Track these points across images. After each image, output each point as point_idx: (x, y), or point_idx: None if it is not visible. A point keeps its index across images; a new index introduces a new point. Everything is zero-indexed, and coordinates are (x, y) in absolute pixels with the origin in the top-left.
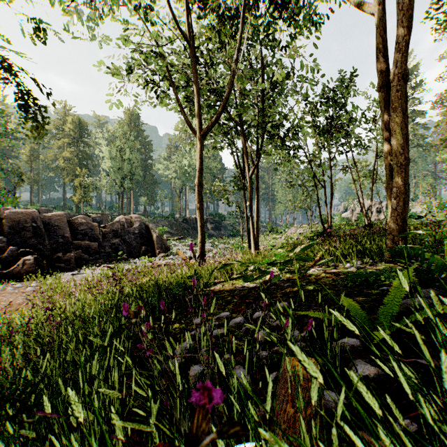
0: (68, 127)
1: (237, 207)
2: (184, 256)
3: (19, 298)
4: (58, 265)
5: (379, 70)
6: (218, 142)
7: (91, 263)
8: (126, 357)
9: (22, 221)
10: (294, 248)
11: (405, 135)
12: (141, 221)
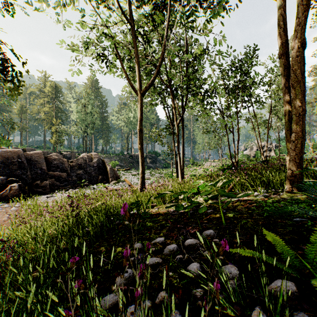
0: (47, 90)
1: (168, 147)
2: (130, 183)
3: (4, 216)
4: (37, 190)
5: (279, 42)
6: (154, 100)
7: (61, 188)
8: (58, 309)
9: (10, 158)
10: (217, 183)
11: (302, 92)
12: (98, 157)
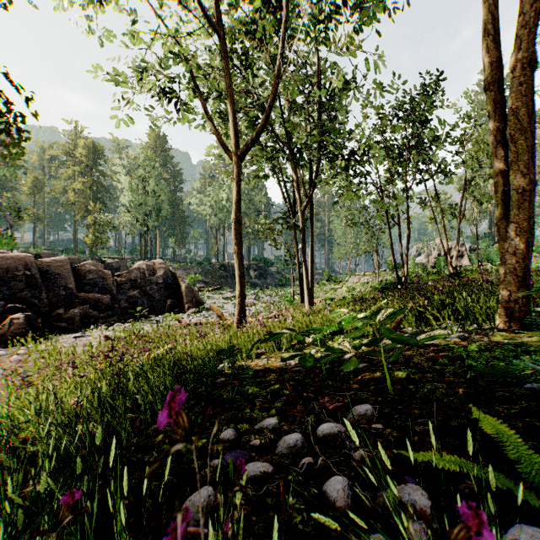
0: (79, 152)
1: (287, 250)
2: (220, 313)
3: None
4: (58, 325)
5: (486, 61)
6: (263, 169)
7: (101, 322)
8: None
9: (11, 269)
10: (376, 314)
11: (529, 148)
12: (166, 268)
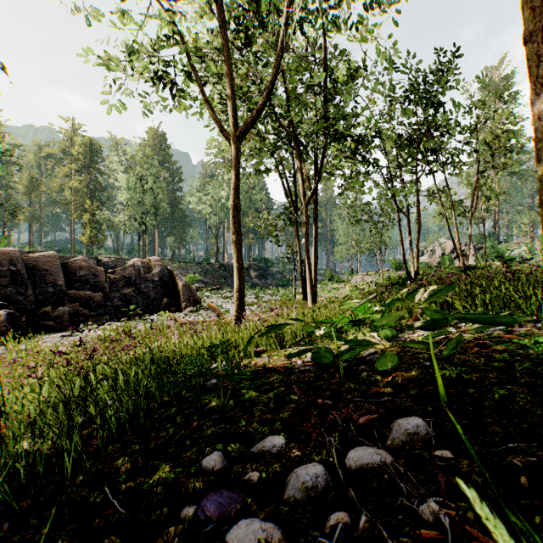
0: (76, 150)
1: (289, 247)
2: (218, 311)
3: None
4: (44, 324)
5: (525, 8)
6: (263, 162)
7: (91, 321)
8: None
9: None
10: (414, 294)
11: None
12: (163, 266)
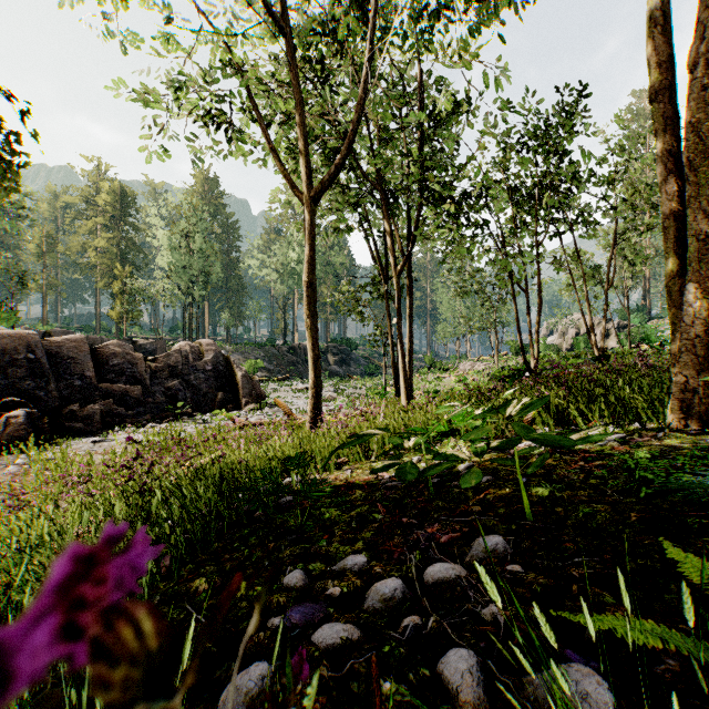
0: (102, 199)
1: (377, 327)
2: (288, 409)
3: None
4: (71, 426)
5: (651, 61)
6: (345, 219)
7: (129, 422)
8: None
9: (9, 350)
10: (505, 407)
11: None
12: (217, 351)
